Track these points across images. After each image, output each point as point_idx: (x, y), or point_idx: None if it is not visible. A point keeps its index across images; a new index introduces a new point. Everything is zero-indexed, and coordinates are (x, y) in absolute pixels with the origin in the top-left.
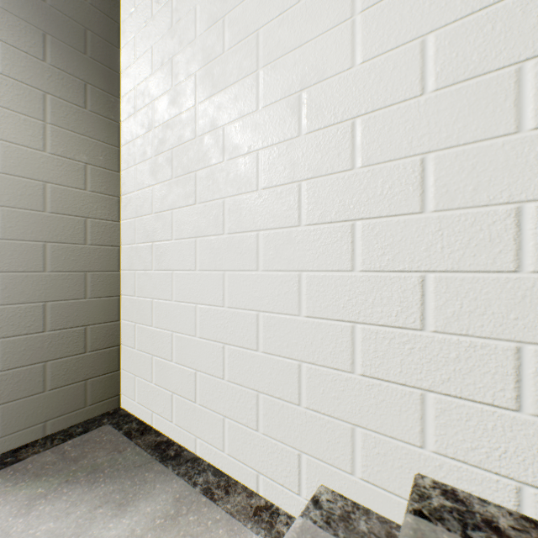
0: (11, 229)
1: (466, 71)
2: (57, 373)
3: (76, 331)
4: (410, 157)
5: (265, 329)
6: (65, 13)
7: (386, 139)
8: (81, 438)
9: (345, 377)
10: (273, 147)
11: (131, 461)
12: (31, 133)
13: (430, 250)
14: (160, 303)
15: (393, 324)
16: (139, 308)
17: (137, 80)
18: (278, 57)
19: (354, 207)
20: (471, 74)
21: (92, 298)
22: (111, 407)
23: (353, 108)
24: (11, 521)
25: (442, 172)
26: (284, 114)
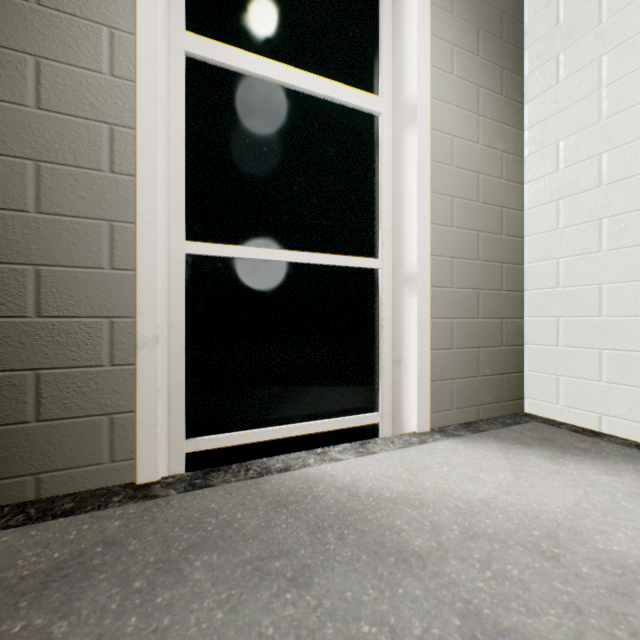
0: (460, 219)
1: None
2: (484, 361)
3: (495, 323)
4: None
5: None
6: (488, 4)
7: None
8: (521, 426)
9: None
10: None
11: (624, 452)
12: (470, 127)
13: None
14: (619, 287)
15: None
16: (568, 299)
17: (562, 45)
18: None
19: None
20: None
21: (505, 290)
22: (517, 409)
23: None
24: (554, 466)
25: None
26: None
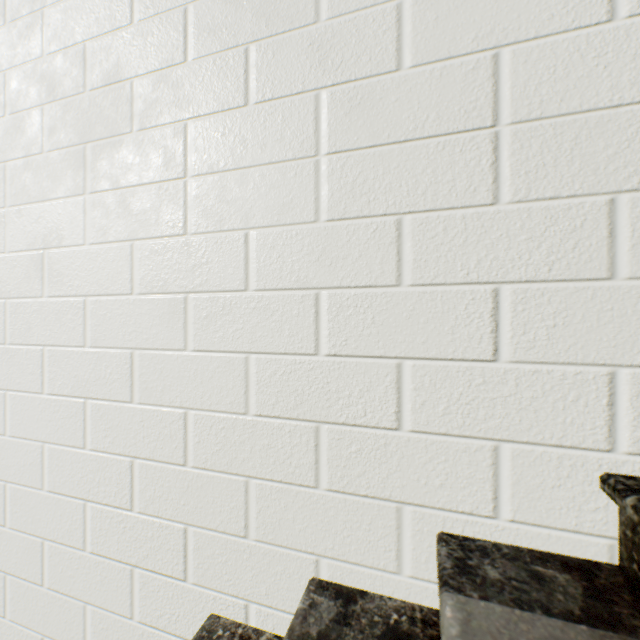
0: None
1: (158, 286)
2: None
3: None
4: (125, 349)
5: (12, 503)
6: None
7: (109, 325)
8: None
9: (79, 555)
10: (20, 300)
11: None
12: None
13: (137, 438)
14: None
15: (114, 503)
16: None
17: None
18: (24, 203)
19: (86, 384)
20: (161, 289)
21: None
22: None
23: (85, 286)
24: None
25: (144, 369)
26: (30, 268)
